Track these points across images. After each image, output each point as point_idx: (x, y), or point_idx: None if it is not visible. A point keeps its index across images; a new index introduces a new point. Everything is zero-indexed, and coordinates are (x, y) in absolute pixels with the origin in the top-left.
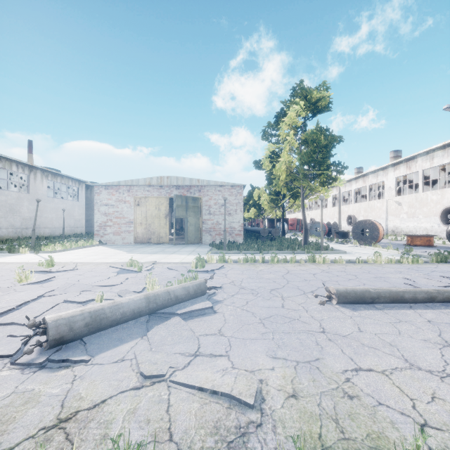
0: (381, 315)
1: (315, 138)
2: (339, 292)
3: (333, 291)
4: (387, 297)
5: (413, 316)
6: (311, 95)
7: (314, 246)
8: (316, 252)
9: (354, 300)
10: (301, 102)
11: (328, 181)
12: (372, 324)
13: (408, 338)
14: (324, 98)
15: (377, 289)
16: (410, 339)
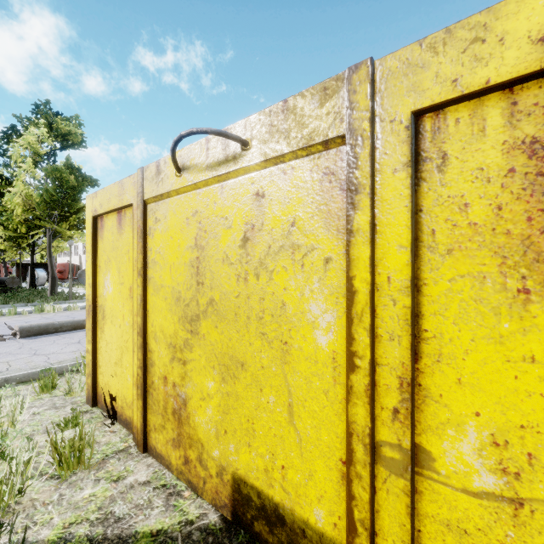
0: (54, 338)
1: (59, 176)
2: (23, 328)
3: (18, 328)
4: (69, 326)
5: (80, 334)
6: (58, 126)
7: (62, 296)
8: (60, 302)
9: (38, 332)
10: (43, 128)
11: (84, 224)
12: (37, 343)
13: (55, 345)
14: (76, 134)
15: (62, 321)
16: (55, 345)
